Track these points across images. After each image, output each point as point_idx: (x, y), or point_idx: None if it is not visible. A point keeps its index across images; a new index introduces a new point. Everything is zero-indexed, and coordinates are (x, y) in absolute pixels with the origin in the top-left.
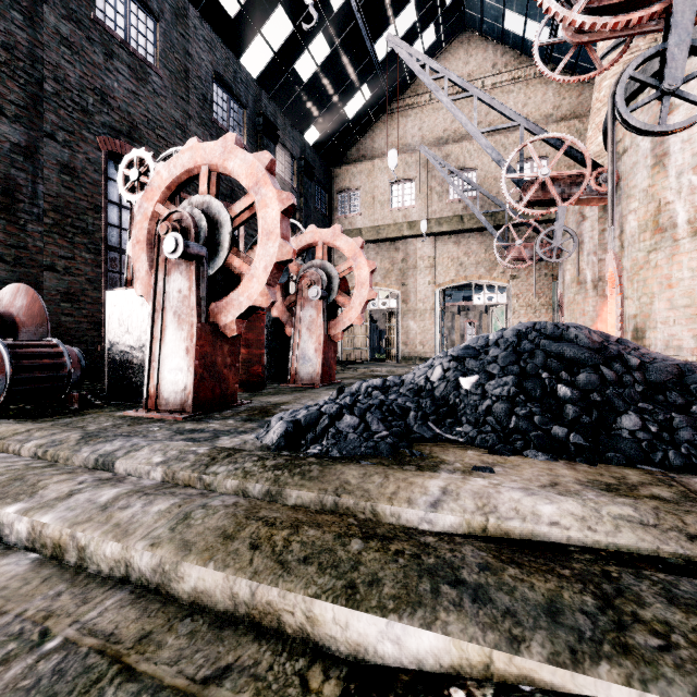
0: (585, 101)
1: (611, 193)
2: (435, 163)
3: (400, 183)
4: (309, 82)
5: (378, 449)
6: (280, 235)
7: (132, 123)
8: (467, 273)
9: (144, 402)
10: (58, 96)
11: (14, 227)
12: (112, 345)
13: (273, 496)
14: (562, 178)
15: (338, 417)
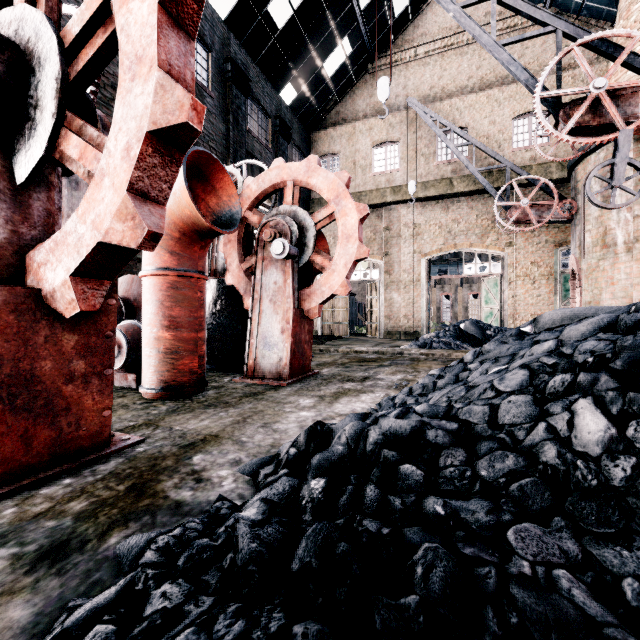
0: None
1: None
2: (424, 117)
3: (383, 146)
4: (285, 29)
5: None
6: (158, 62)
7: None
8: (457, 241)
9: None
10: None
11: None
12: None
13: None
14: (621, 93)
15: None
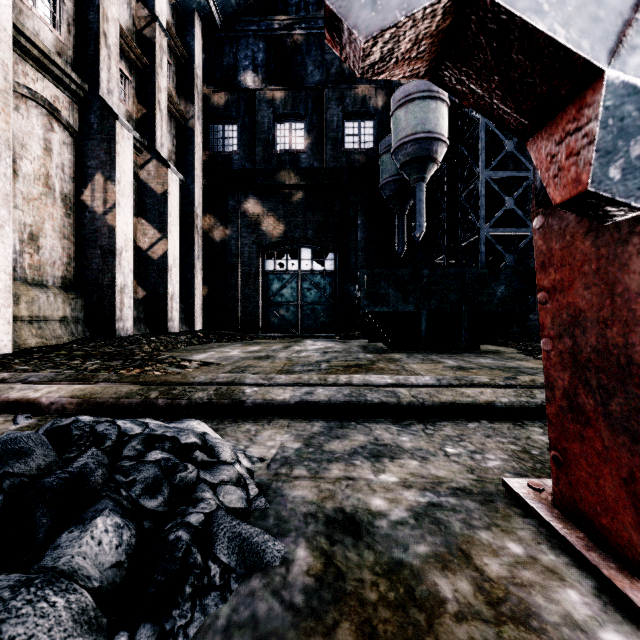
0: None
1: None
2: None
3: None
4: None
5: None
6: None
7: None
8: None
9: None
10: None
11: None
12: None
13: None
14: None
15: None
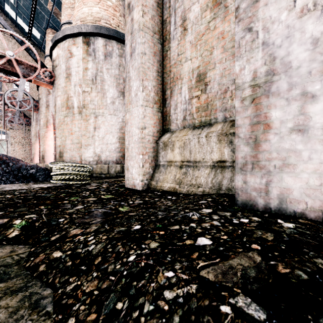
0: None
1: (4, 121)
2: None
3: None
4: None
5: None
6: None
7: None
8: None
9: None
10: None
11: None
12: None
13: None
14: None
15: None
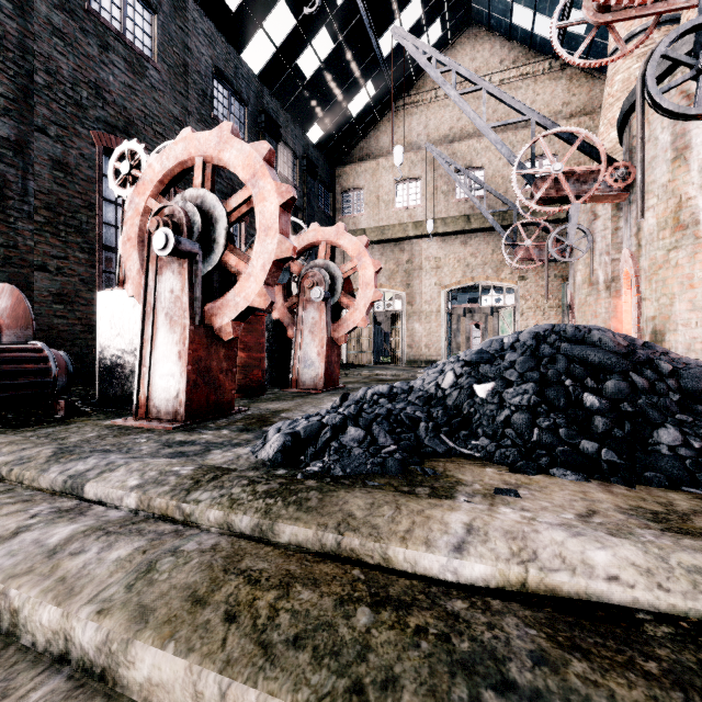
0: (595, 98)
1: (641, 182)
2: (441, 162)
3: (405, 182)
4: (312, 78)
5: (386, 466)
6: (279, 231)
7: (128, 118)
8: (474, 274)
9: (134, 410)
10: (50, 89)
11: (3, 225)
12: (103, 349)
13: (263, 531)
14: (575, 173)
15: (341, 429)
